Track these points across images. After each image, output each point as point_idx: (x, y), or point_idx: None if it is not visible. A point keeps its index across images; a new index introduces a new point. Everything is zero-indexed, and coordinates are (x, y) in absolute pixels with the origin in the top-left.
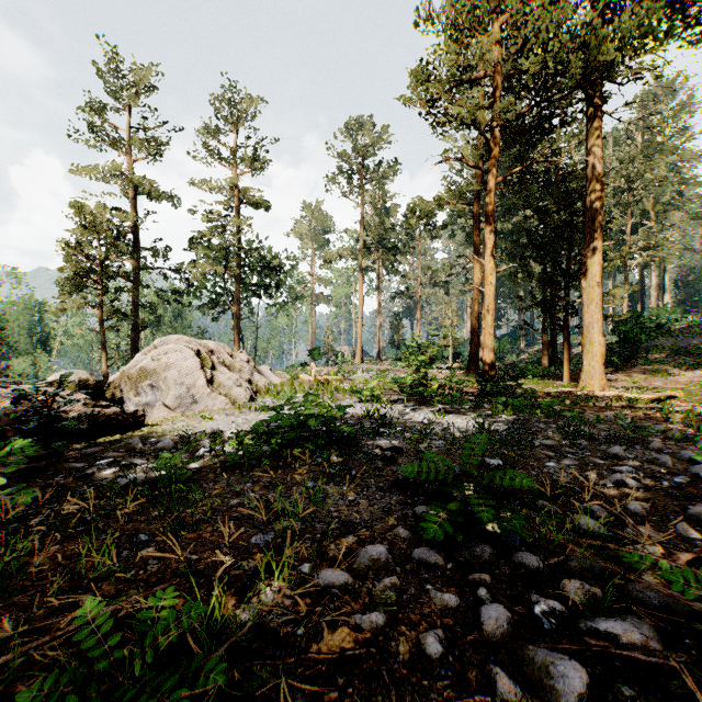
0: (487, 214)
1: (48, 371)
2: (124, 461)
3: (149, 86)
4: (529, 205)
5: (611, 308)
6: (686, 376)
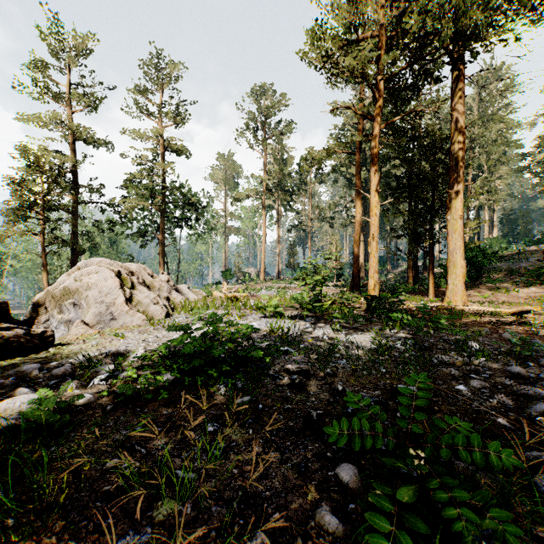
0: (372, 156)
1: (0, 289)
2: (5, 395)
3: (86, 48)
4: (398, 156)
5: None
6: (524, 292)
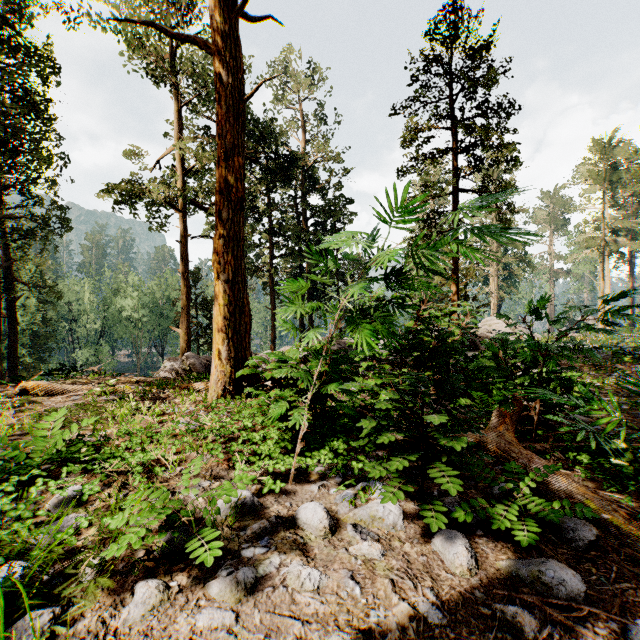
0: None
1: None
2: None
3: None
4: None
5: None
6: None
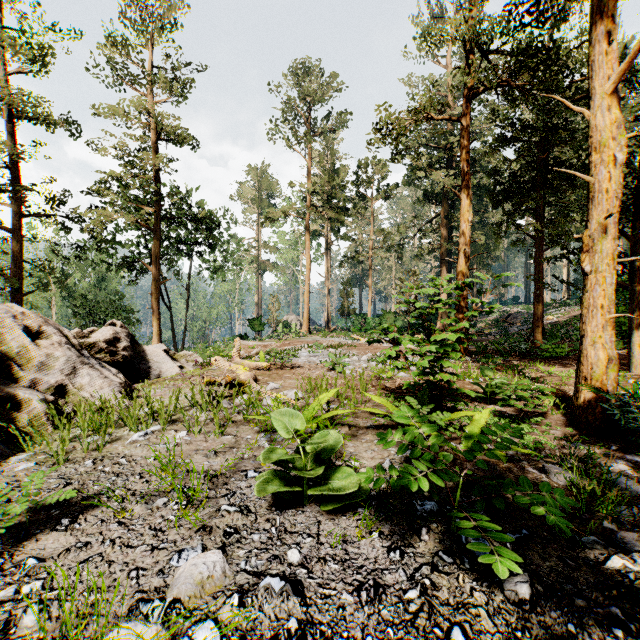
0: None
1: None
2: None
3: None
4: (519, 136)
5: (565, 277)
6: None
